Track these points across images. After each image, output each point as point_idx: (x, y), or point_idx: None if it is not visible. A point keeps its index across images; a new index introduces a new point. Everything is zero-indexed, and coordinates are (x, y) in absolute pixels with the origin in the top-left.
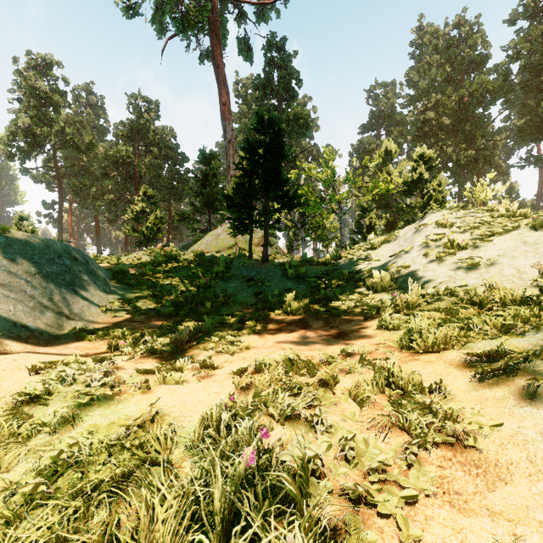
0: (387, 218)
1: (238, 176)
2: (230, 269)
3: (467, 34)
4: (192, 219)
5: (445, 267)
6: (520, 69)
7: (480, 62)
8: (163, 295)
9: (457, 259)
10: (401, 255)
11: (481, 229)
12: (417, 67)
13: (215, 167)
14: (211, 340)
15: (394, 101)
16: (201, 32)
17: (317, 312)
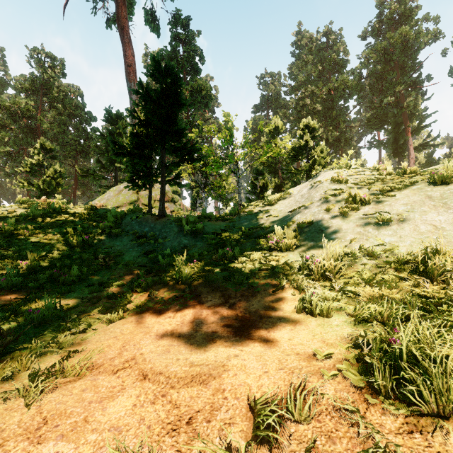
0: (275, 182)
1: (133, 125)
2: (121, 224)
3: (333, 42)
4: (97, 175)
5: (352, 223)
6: (369, 73)
7: (342, 65)
8: (18, 258)
9: (363, 214)
10: (301, 211)
11: (376, 185)
12: (297, 63)
13: (121, 127)
14: (29, 347)
15: (279, 88)
16: None
17: (213, 279)
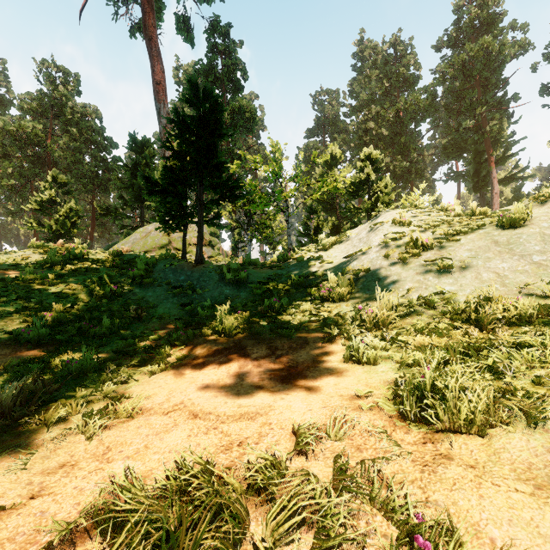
0: (333, 221)
1: (166, 158)
2: (152, 272)
3: (401, 53)
4: (119, 214)
5: (412, 271)
6: (445, 92)
7: (413, 81)
8: (40, 310)
9: (424, 260)
10: (358, 257)
11: (442, 228)
12: (359, 79)
13: (148, 156)
14: (75, 395)
15: (338, 109)
16: None
17: (259, 332)
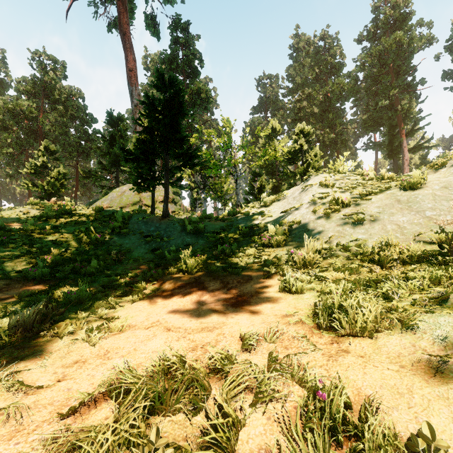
0: (273, 183)
1: (138, 132)
2: (128, 224)
3: (329, 45)
4: (99, 176)
5: (333, 223)
6: (365, 77)
7: (338, 68)
8: (41, 254)
9: (343, 215)
10: (292, 212)
11: (358, 189)
12: (295, 66)
13: (122, 129)
14: (77, 317)
15: (277, 90)
16: (109, 1)
17: (214, 270)
